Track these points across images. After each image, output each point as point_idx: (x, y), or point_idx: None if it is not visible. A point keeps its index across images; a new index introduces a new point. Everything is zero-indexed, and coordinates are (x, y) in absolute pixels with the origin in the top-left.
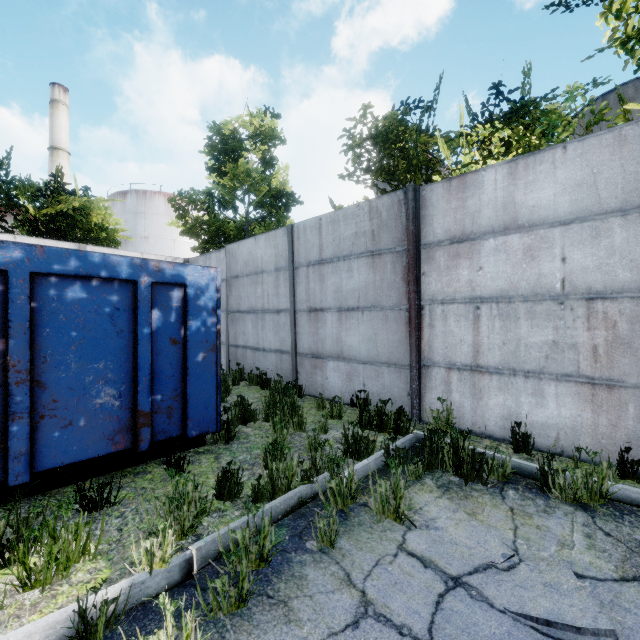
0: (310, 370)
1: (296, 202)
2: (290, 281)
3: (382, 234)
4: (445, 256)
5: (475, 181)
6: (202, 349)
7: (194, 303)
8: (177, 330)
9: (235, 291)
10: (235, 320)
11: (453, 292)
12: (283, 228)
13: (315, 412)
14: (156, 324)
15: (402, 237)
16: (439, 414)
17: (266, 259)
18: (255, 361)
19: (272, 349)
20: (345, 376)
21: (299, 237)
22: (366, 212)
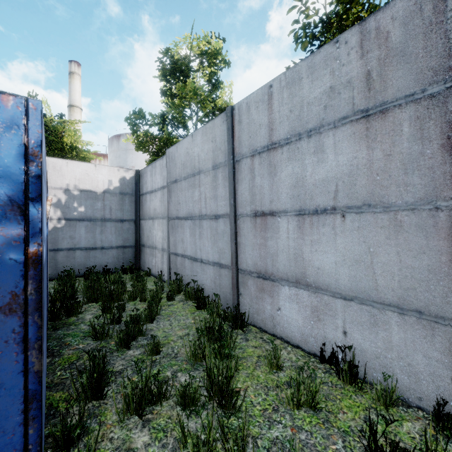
0: (255, 293)
1: None
2: (229, 178)
3: (390, 73)
4: None
5: None
6: None
7: None
8: None
9: (174, 196)
10: (174, 227)
11: None
12: (221, 114)
13: (265, 375)
14: None
15: (445, 62)
16: None
17: (203, 157)
18: (193, 272)
19: (210, 261)
20: (309, 312)
21: (241, 120)
22: (353, 46)
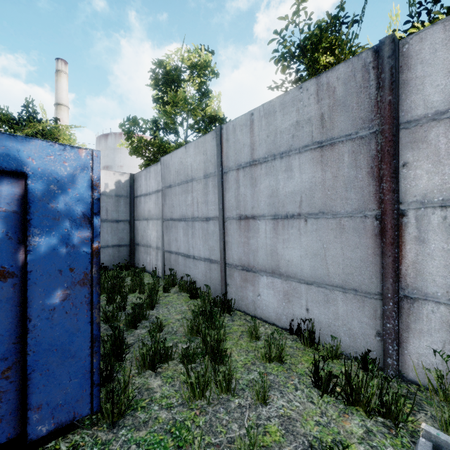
0: (240, 283)
1: None
2: (219, 187)
3: (336, 117)
4: (449, 134)
5: None
6: (61, 283)
7: (44, 206)
8: (8, 253)
9: (168, 200)
10: (169, 227)
11: None
12: (211, 132)
13: (247, 343)
14: None
15: (369, 115)
16: (440, 377)
17: (195, 166)
18: (186, 268)
19: (201, 257)
20: (282, 295)
21: (228, 139)
22: (312, 93)
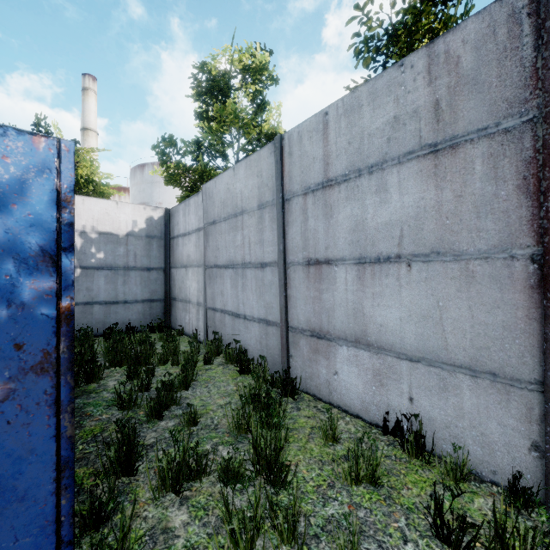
0: (308, 355)
1: None
2: (278, 220)
3: (461, 103)
4: None
5: None
6: None
7: None
8: None
9: (212, 241)
10: (212, 277)
11: None
12: (268, 145)
13: (319, 448)
14: None
15: (521, 94)
16: None
17: (247, 194)
18: (234, 331)
19: (255, 317)
20: (370, 376)
21: (291, 152)
22: (420, 70)
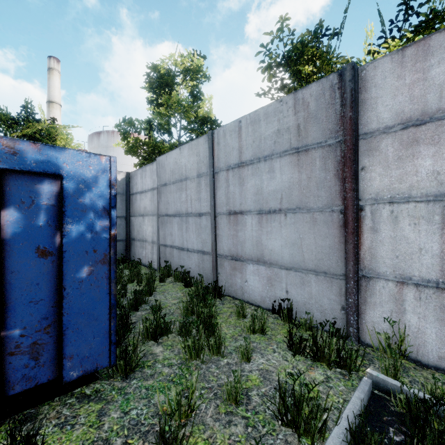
0: (229, 271)
1: (218, 127)
2: (210, 185)
3: (309, 127)
4: (395, 144)
5: (444, 42)
6: (87, 261)
7: (74, 201)
8: (48, 237)
9: (164, 197)
10: (164, 223)
11: (407, 188)
12: (204, 136)
13: (235, 320)
14: (12, 229)
15: (335, 127)
16: (388, 339)
17: (189, 167)
18: (180, 259)
19: (195, 249)
20: (265, 281)
21: (219, 142)
22: (290, 106)
